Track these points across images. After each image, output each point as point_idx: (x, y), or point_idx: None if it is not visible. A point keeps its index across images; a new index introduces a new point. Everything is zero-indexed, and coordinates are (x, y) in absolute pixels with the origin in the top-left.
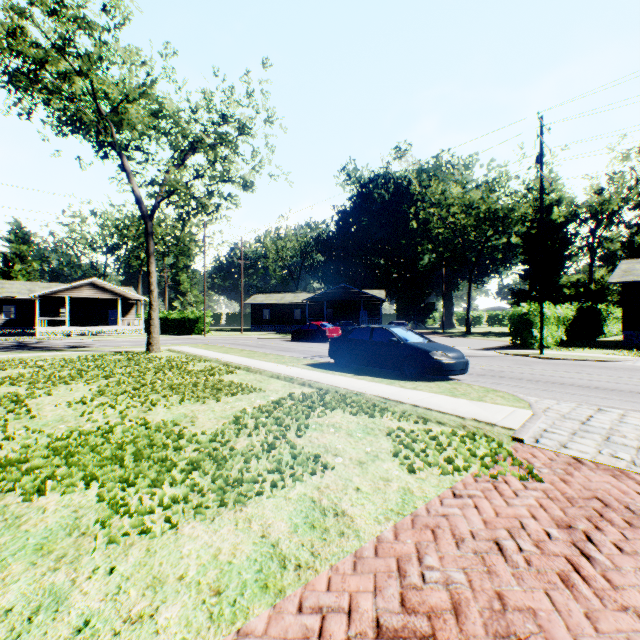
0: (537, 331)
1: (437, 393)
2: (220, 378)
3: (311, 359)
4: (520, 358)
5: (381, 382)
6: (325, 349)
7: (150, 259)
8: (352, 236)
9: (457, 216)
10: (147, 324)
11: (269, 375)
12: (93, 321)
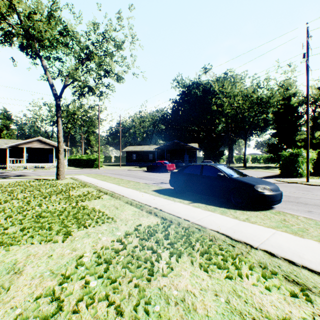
0: (299, 166)
1: (275, 228)
2: (86, 204)
3: (157, 185)
4: (295, 185)
5: (215, 211)
6: (166, 177)
7: (58, 122)
8: (180, 115)
9: (239, 102)
10: (71, 162)
11: (125, 201)
12: (40, 160)
